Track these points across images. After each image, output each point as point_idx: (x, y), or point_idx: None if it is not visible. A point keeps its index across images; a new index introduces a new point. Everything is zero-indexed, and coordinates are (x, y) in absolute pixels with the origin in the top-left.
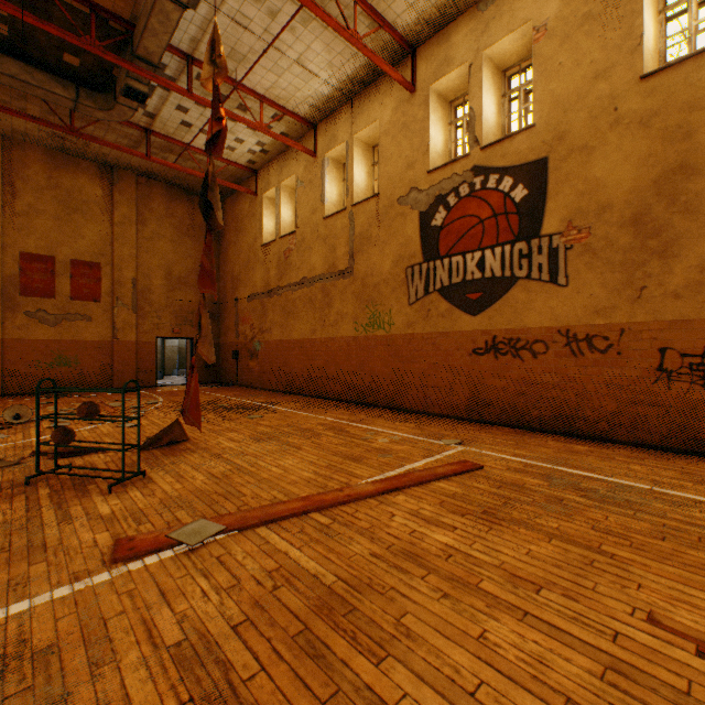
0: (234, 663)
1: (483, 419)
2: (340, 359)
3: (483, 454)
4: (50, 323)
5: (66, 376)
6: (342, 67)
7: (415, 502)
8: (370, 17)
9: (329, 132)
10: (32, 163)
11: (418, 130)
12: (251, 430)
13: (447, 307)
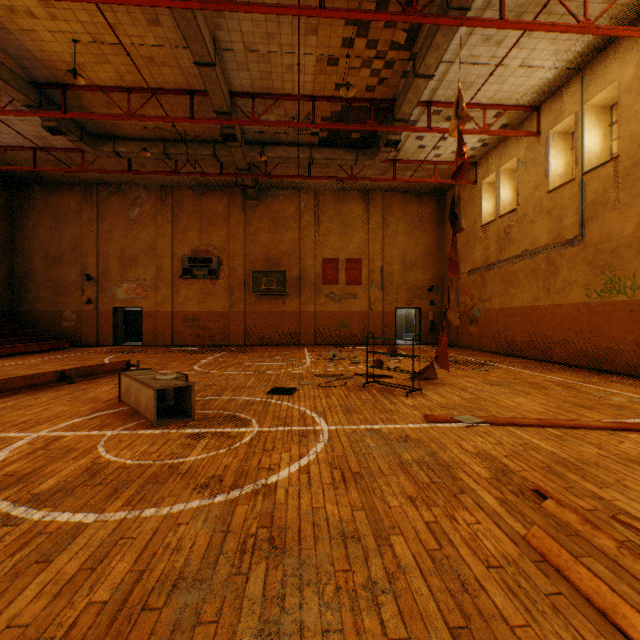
0: (507, 465)
1: None
2: (567, 325)
3: None
4: (335, 301)
5: (343, 334)
6: (569, 49)
7: None
8: None
9: (554, 109)
10: (327, 203)
11: None
12: (481, 378)
13: None
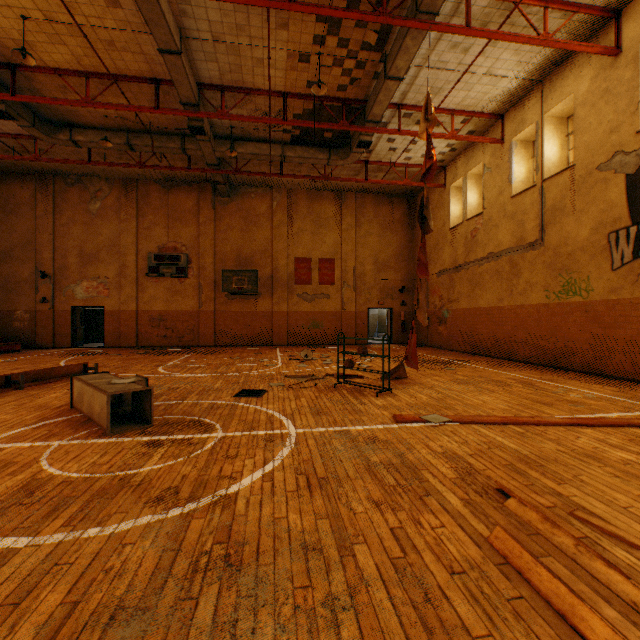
0: (472, 464)
1: None
2: (529, 325)
3: None
4: (308, 300)
5: (316, 334)
6: (530, 61)
7: (602, 435)
8: (562, 10)
9: (517, 118)
10: (300, 202)
11: (623, 92)
12: (449, 376)
13: None
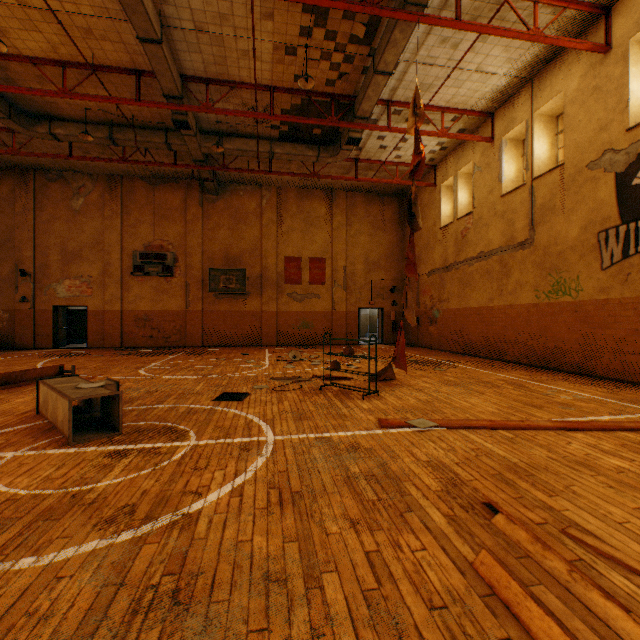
0: (459, 474)
1: None
2: (519, 325)
3: None
4: (298, 300)
5: (306, 335)
6: (520, 57)
7: (594, 440)
8: (552, 6)
9: (507, 116)
10: (290, 200)
11: (612, 89)
12: (439, 378)
13: None
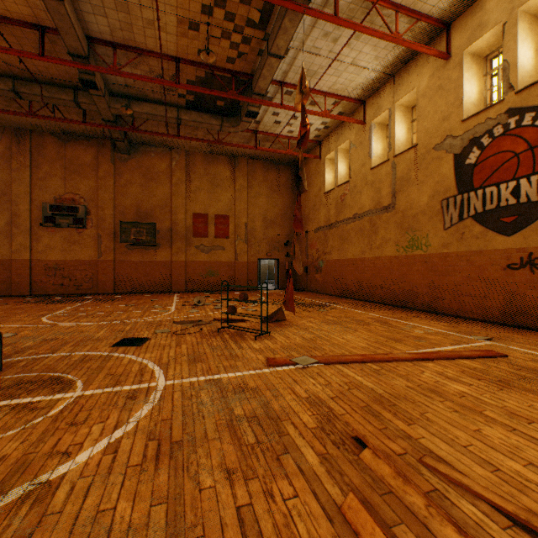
0: (333, 408)
1: (517, 324)
2: (384, 273)
3: (509, 348)
4: (205, 251)
5: (212, 282)
6: (385, 57)
7: (441, 368)
8: (409, 16)
9: (375, 104)
10: (197, 163)
11: (452, 89)
12: (322, 317)
13: (481, 230)
